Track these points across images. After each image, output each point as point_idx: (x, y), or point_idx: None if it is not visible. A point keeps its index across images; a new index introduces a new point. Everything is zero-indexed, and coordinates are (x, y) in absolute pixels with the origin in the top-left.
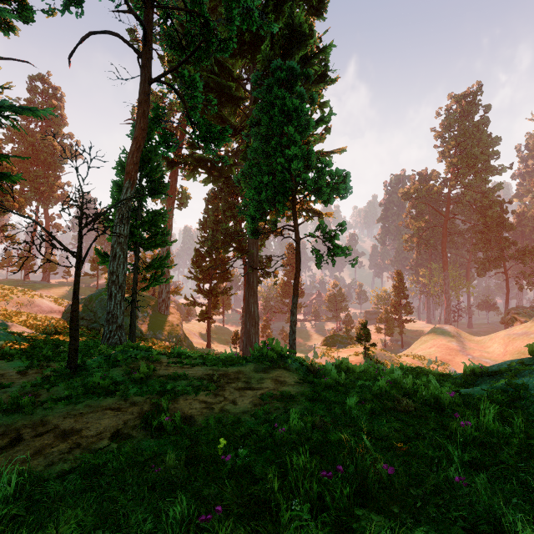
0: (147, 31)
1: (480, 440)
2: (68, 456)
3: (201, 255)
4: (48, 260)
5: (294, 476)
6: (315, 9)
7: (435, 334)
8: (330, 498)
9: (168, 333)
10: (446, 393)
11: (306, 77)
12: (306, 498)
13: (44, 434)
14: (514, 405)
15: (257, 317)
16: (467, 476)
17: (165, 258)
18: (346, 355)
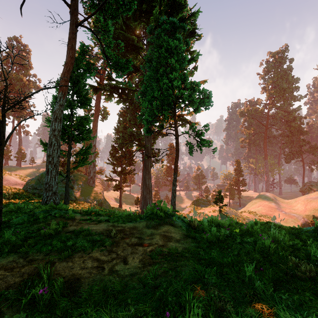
0: None
1: None
2: None
3: (115, 149)
4: None
5: None
6: None
7: (261, 198)
8: None
9: (94, 198)
10: None
11: (183, 28)
12: None
13: None
14: None
15: (150, 187)
16: None
17: (89, 147)
18: (207, 212)
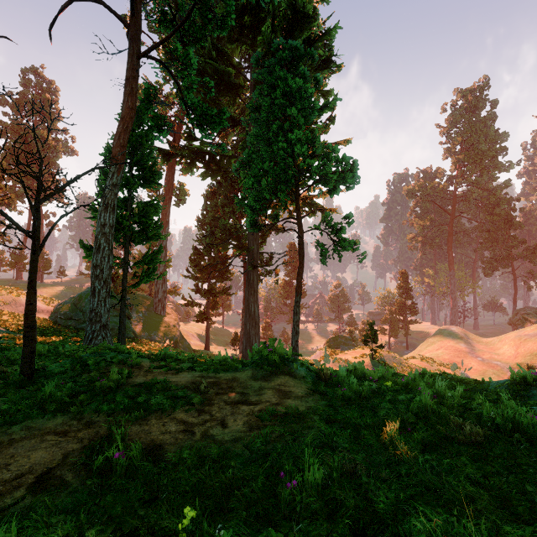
0: None
1: None
2: None
3: (199, 253)
4: None
5: None
6: None
7: (442, 335)
8: None
9: (164, 334)
10: (531, 416)
11: (310, 57)
12: None
13: None
14: None
15: (257, 317)
16: None
17: (157, 252)
18: (352, 358)
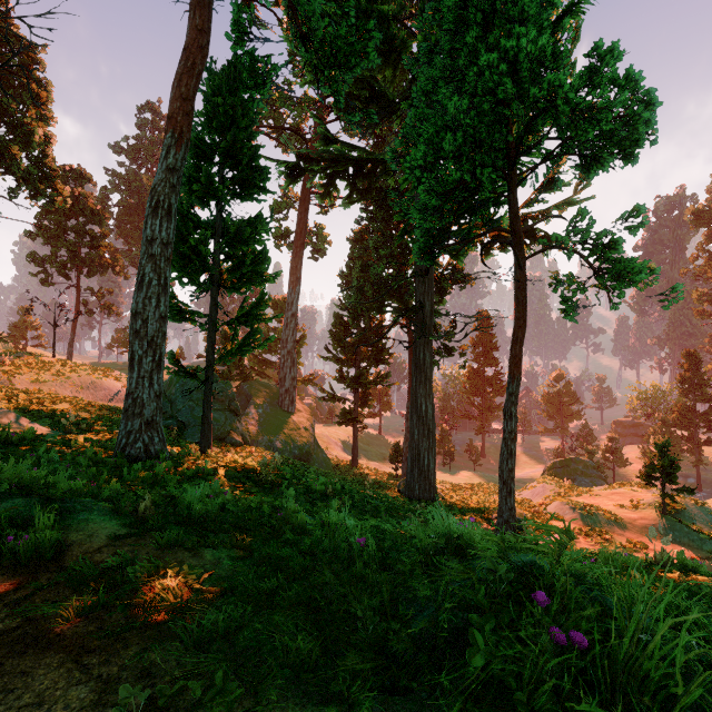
0: None
1: None
2: None
3: (343, 324)
4: None
5: None
6: None
7: None
8: None
9: (291, 440)
10: None
11: None
12: None
13: None
14: None
15: (431, 421)
16: None
17: (259, 302)
18: (613, 505)
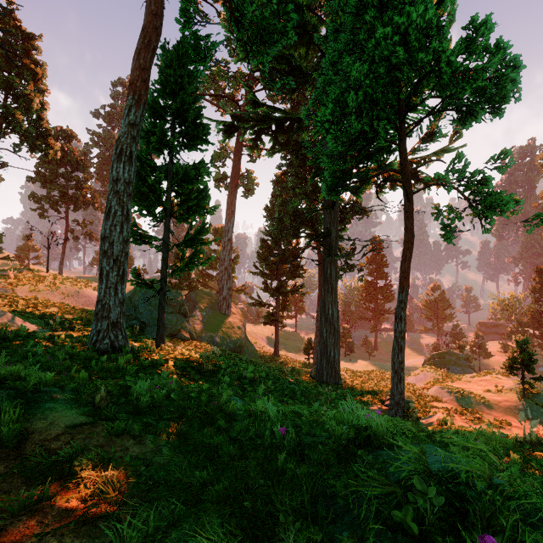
0: None
1: None
2: None
3: (267, 246)
4: None
5: None
6: None
7: None
8: None
9: (227, 336)
10: None
11: None
12: None
13: None
14: None
15: (336, 322)
16: None
17: (202, 229)
18: (482, 390)
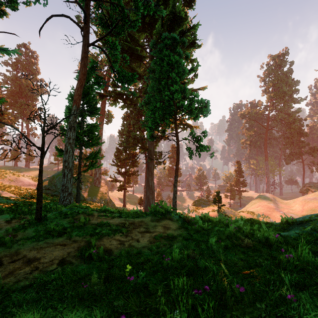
0: (86, 14)
1: (300, 267)
2: (29, 276)
3: (120, 151)
4: (23, 152)
5: (176, 293)
6: (188, 3)
7: (260, 198)
8: (201, 309)
9: (100, 198)
10: (273, 235)
11: (183, 43)
12: (184, 309)
13: (16, 261)
14: (317, 243)
15: (153, 188)
16: (294, 293)
17: (98, 152)
18: (207, 211)
